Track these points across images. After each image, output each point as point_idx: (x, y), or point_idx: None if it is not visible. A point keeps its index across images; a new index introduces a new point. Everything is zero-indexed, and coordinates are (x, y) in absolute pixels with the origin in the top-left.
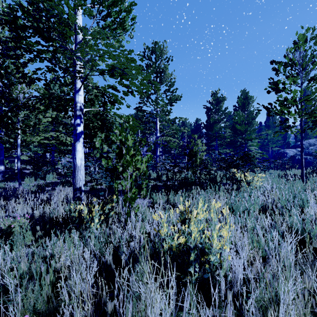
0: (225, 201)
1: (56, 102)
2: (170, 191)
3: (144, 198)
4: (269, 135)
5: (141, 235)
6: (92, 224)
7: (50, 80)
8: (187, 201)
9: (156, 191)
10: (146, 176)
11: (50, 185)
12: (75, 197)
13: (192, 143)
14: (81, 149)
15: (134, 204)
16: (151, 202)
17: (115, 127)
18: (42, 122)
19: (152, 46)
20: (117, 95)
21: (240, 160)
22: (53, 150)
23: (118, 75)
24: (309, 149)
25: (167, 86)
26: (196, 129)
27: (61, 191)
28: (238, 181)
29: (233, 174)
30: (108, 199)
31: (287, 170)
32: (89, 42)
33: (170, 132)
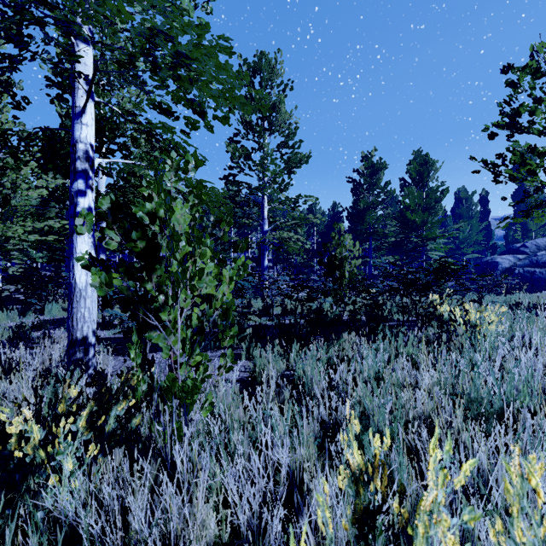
0: (435, 379)
1: (41, 148)
2: (291, 343)
3: (235, 358)
4: (461, 232)
5: (212, 513)
6: (52, 479)
7: (23, 96)
8: (332, 369)
9: (261, 341)
10: (230, 319)
11: (47, 326)
12: (72, 361)
13: (334, 242)
14: (89, 249)
15: (208, 380)
16: (250, 367)
17: (147, 183)
18: (22, 196)
19: (254, 60)
20: (173, 128)
21: (435, 275)
22: (67, 256)
23: (167, 67)
24: (539, 256)
25: (282, 136)
26: (334, 221)
27: (53, 344)
28: (446, 321)
29: (431, 305)
30: (118, 389)
31: (507, 295)
32: (119, 25)
33: (288, 224)
